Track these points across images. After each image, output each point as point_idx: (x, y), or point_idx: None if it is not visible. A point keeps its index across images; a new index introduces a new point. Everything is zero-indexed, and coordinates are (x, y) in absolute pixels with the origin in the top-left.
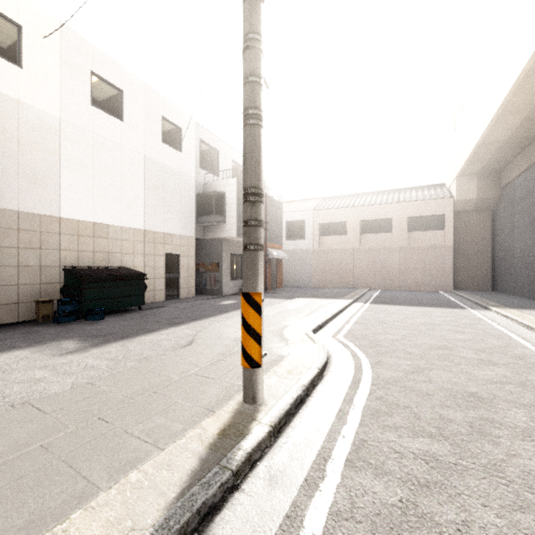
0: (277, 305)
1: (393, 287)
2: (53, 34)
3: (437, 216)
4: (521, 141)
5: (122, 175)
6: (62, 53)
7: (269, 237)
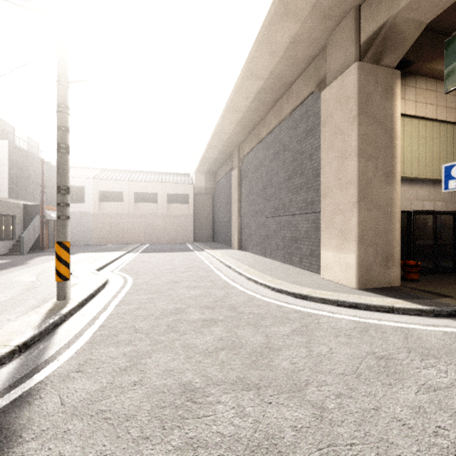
0: None
1: (158, 242)
2: None
3: (185, 195)
4: (221, 160)
5: None
6: None
7: (46, 200)
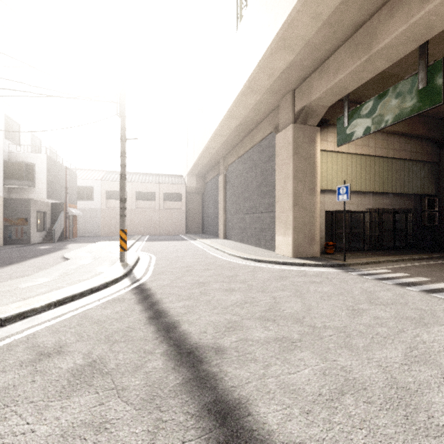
0: (90, 245)
1: (156, 234)
2: None
3: (179, 194)
4: (209, 166)
5: None
6: None
7: (68, 199)
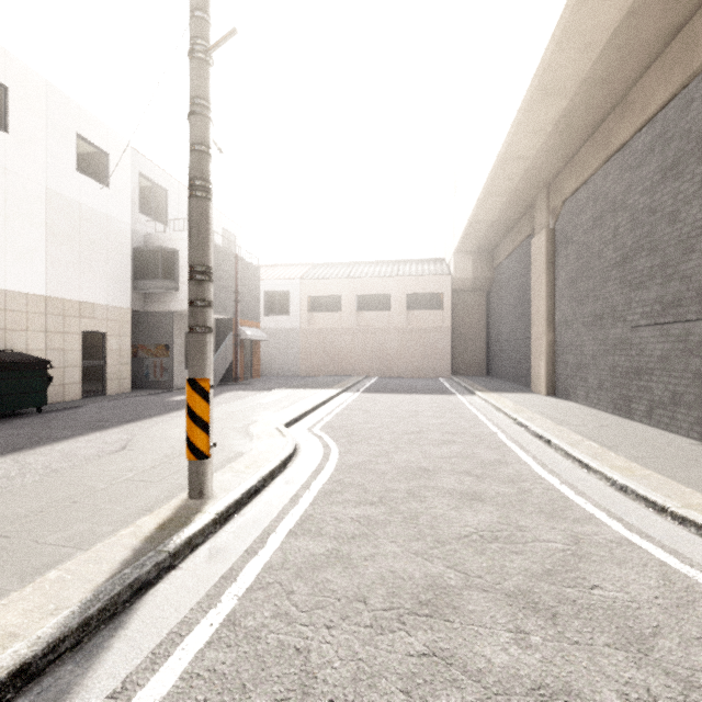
0: (248, 399)
1: (391, 374)
2: None
3: (436, 295)
4: (506, 224)
5: (7, 214)
6: None
7: (241, 312)
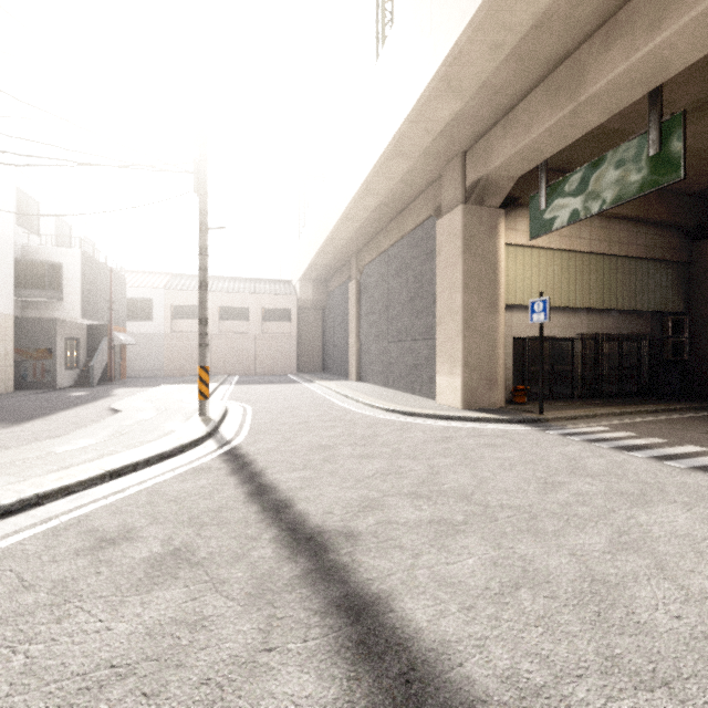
0: (150, 391)
1: (250, 373)
2: None
3: (286, 310)
4: (335, 267)
5: None
6: None
7: (113, 319)
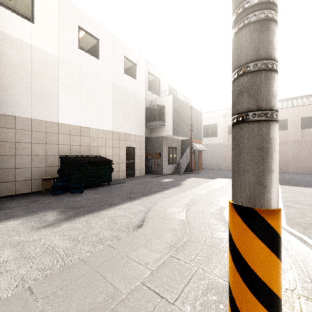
0: (204, 184)
1: (288, 171)
2: (54, 1)
3: None
4: None
5: (98, 95)
6: (59, 13)
7: (193, 135)
